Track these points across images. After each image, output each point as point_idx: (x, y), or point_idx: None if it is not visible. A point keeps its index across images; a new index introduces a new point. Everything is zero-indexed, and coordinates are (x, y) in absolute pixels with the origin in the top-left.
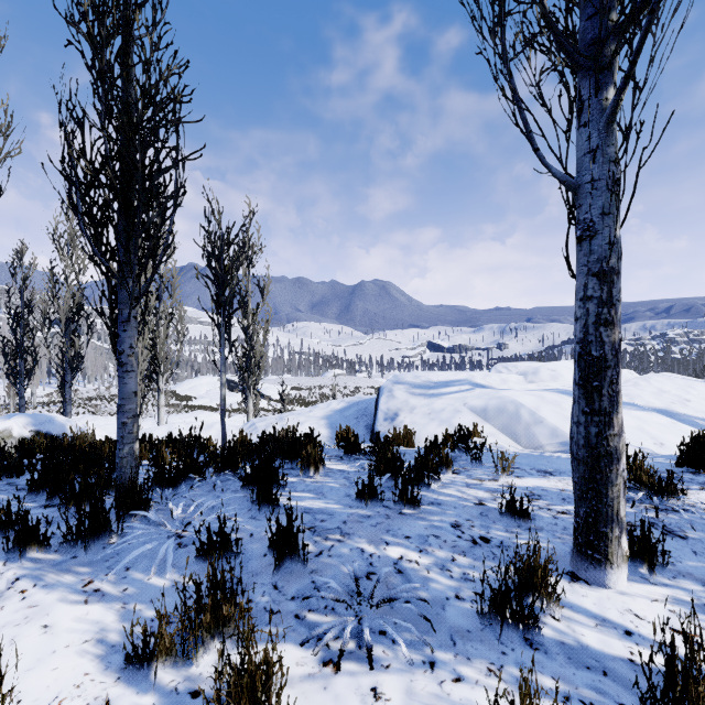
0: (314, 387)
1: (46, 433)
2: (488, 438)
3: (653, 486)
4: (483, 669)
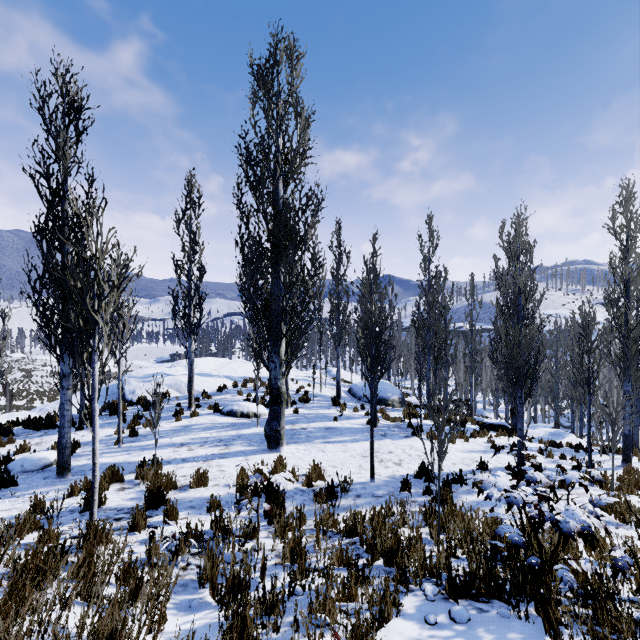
0: None
1: None
2: (172, 393)
3: (207, 396)
4: (174, 419)
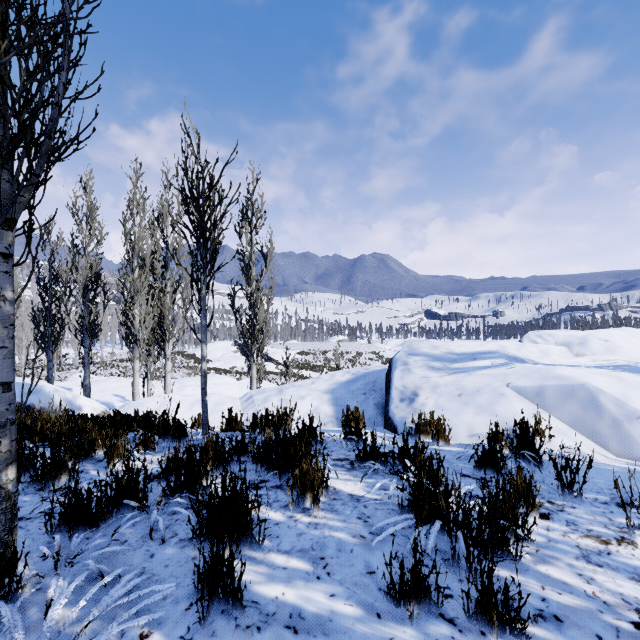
0: (318, 352)
1: (29, 405)
2: (558, 439)
3: None
4: None
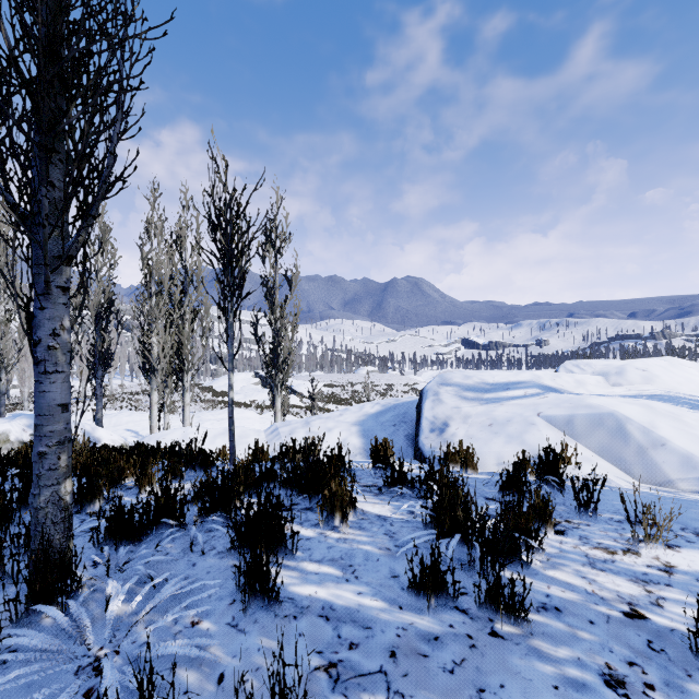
0: (346, 384)
1: None
2: (584, 466)
3: None
4: None
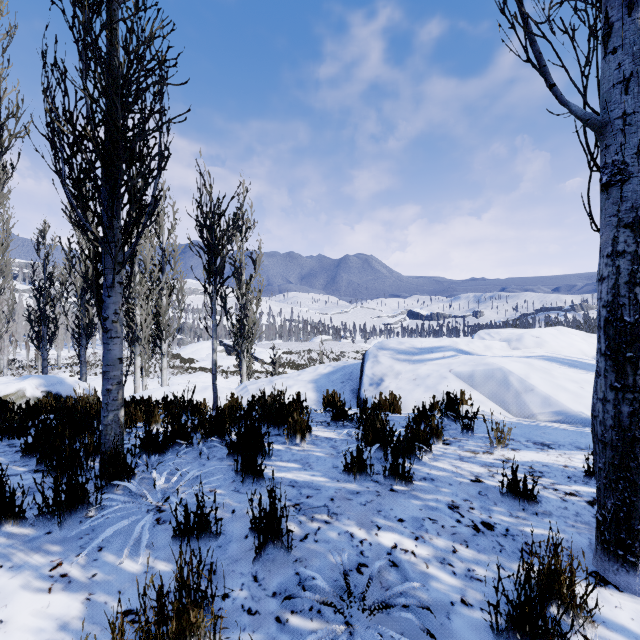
0: (303, 351)
1: (56, 393)
2: (476, 406)
3: None
4: None
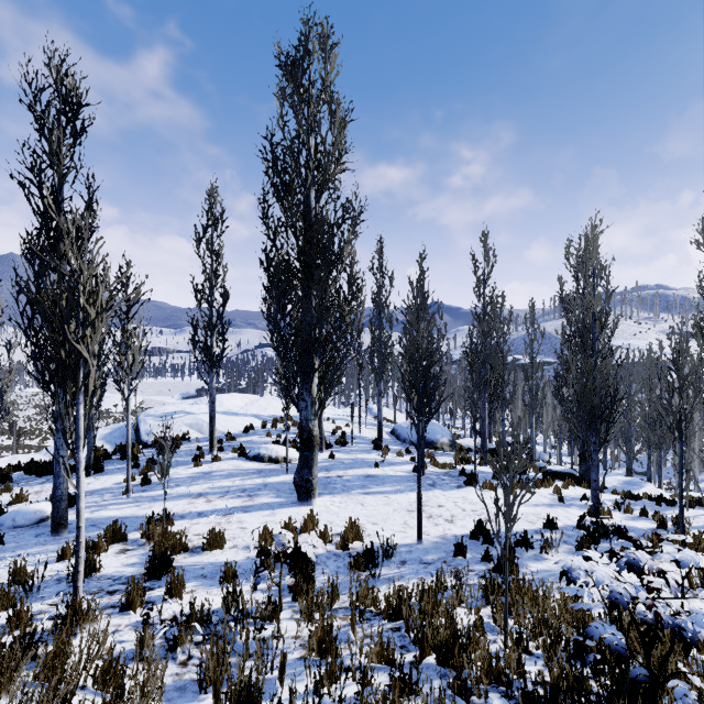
0: None
1: None
2: (193, 434)
3: (231, 438)
4: (193, 465)
